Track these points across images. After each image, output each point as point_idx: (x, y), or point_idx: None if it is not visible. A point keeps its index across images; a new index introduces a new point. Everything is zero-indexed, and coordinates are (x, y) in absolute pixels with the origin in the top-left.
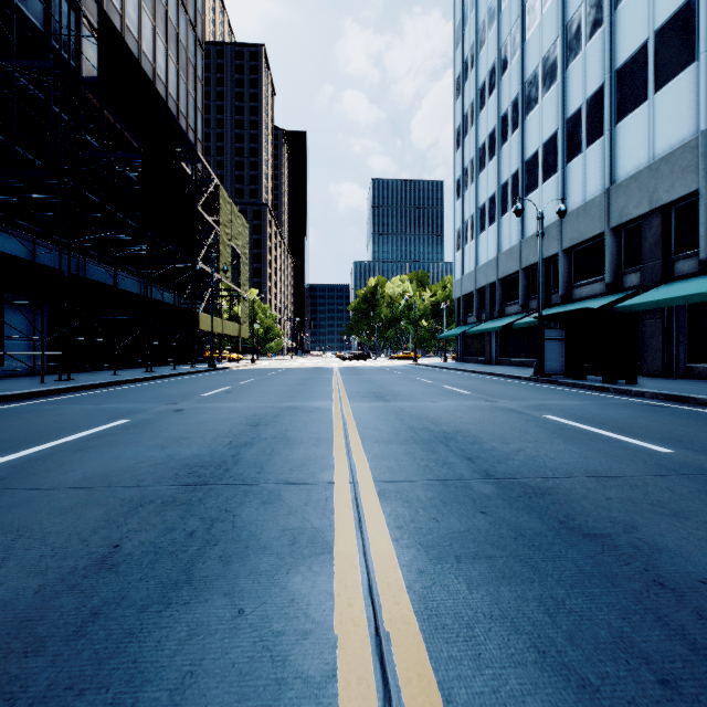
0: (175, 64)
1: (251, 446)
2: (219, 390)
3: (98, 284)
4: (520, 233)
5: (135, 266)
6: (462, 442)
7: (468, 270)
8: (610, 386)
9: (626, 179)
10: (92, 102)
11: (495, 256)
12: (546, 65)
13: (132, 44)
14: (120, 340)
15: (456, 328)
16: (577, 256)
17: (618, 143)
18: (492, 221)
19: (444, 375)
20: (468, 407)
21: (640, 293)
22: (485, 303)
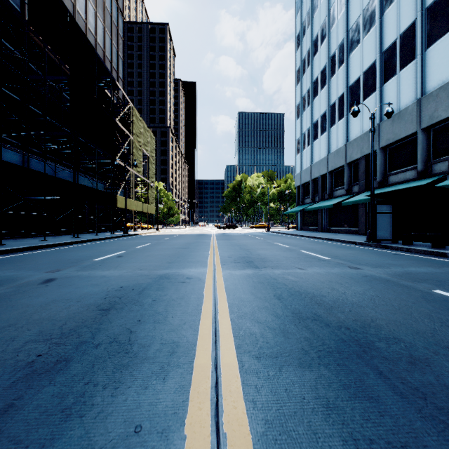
0: (102, 23)
1: (55, 375)
2: (113, 254)
3: (28, 170)
4: (345, 138)
5: (71, 162)
6: (394, 359)
7: (305, 166)
8: (447, 251)
9: (436, 89)
10: (35, 40)
11: (326, 156)
12: (366, 15)
13: (68, 4)
14: (59, 215)
15: (297, 207)
16: (391, 152)
17: (428, 63)
18: (323, 131)
19: (293, 240)
20: (340, 276)
21: (447, 177)
22: (318, 189)
